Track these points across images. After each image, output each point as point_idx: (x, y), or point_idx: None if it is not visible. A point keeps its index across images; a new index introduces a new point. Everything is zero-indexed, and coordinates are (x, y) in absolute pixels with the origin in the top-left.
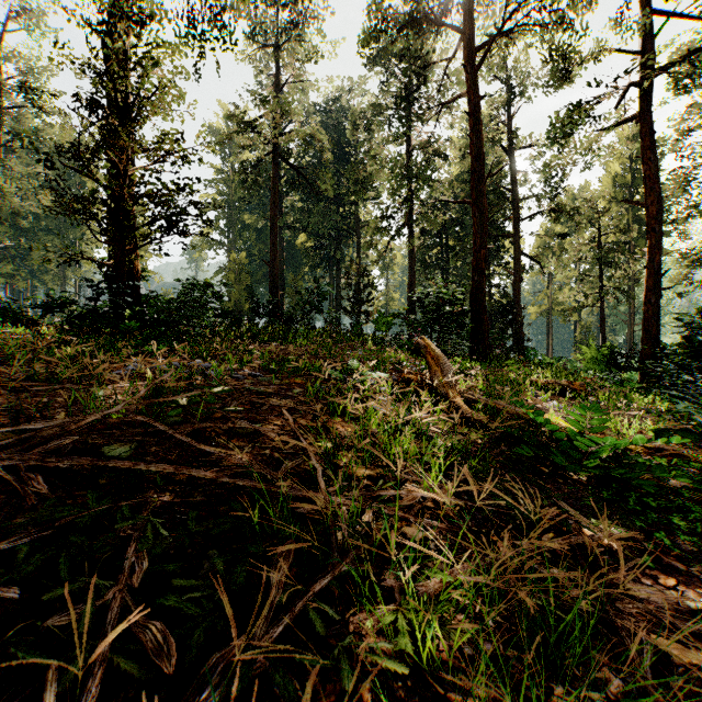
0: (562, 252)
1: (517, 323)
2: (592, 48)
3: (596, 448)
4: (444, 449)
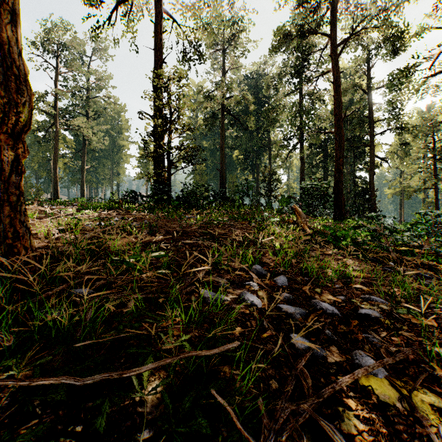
0: (403, 154)
1: (371, 200)
2: (416, 31)
3: (343, 236)
4: (293, 235)
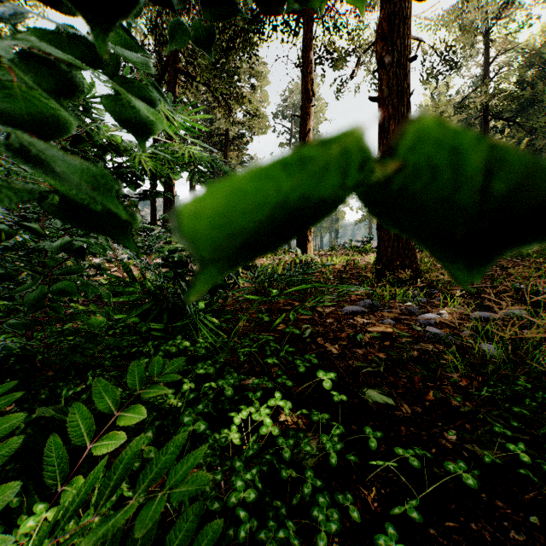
0: None
1: None
2: None
3: None
4: None
